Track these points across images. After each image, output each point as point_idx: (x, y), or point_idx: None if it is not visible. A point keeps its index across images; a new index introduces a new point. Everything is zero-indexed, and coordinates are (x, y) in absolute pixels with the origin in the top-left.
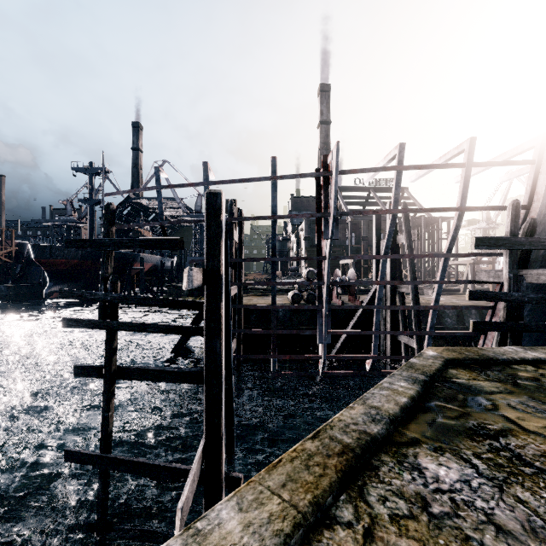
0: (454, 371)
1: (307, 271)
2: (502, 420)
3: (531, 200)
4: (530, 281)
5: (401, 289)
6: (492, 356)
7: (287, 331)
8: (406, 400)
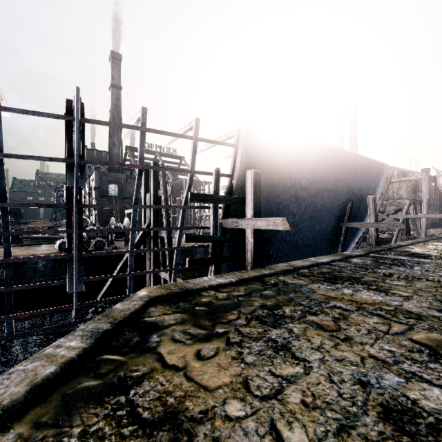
0: (153, 309)
1: None
2: (153, 359)
3: (233, 171)
4: (229, 226)
5: (161, 234)
6: (190, 287)
7: (27, 286)
8: (53, 370)
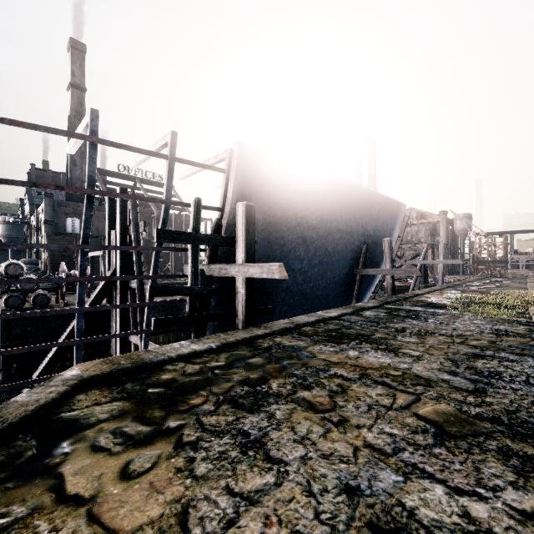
0: (81, 396)
1: (6, 265)
2: (43, 489)
3: (224, 204)
4: (216, 274)
5: (131, 285)
6: (149, 359)
7: None
8: None
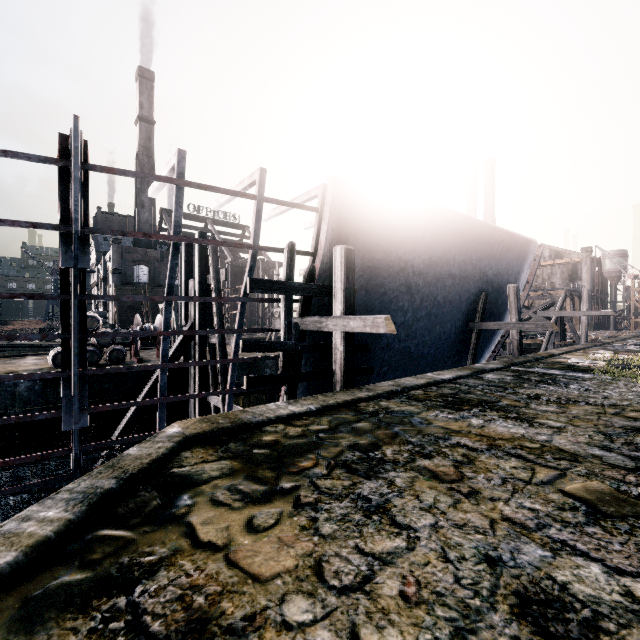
0: (187, 454)
1: None
2: (178, 535)
3: (317, 247)
4: (309, 328)
5: (211, 340)
6: (248, 419)
7: None
8: (11, 558)
